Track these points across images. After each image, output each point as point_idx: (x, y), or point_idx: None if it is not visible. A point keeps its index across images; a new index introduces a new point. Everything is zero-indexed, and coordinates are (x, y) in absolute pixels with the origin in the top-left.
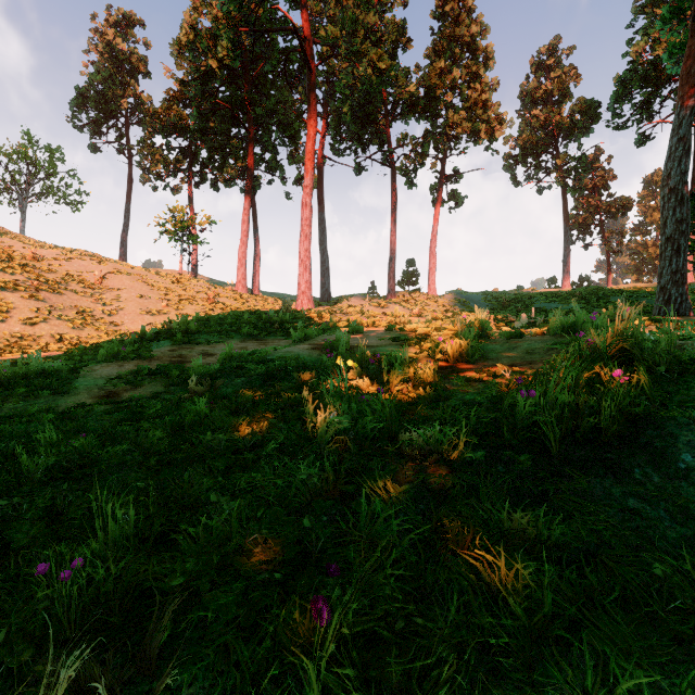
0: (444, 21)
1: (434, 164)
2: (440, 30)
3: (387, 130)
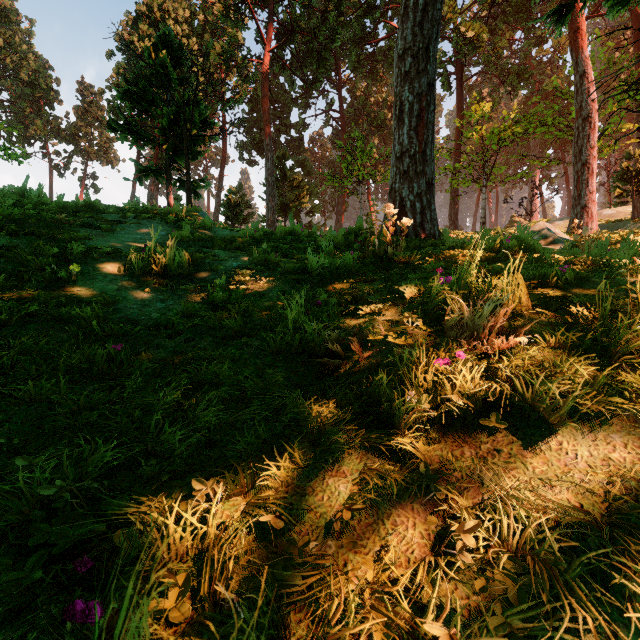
0: (85, 97)
1: (75, 172)
2: (82, 101)
3: (46, 143)
